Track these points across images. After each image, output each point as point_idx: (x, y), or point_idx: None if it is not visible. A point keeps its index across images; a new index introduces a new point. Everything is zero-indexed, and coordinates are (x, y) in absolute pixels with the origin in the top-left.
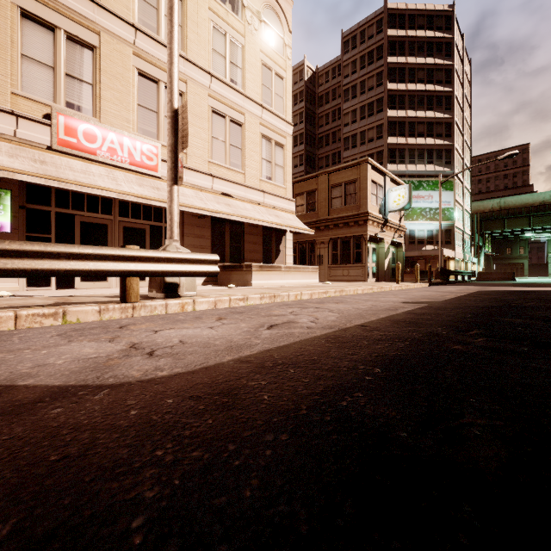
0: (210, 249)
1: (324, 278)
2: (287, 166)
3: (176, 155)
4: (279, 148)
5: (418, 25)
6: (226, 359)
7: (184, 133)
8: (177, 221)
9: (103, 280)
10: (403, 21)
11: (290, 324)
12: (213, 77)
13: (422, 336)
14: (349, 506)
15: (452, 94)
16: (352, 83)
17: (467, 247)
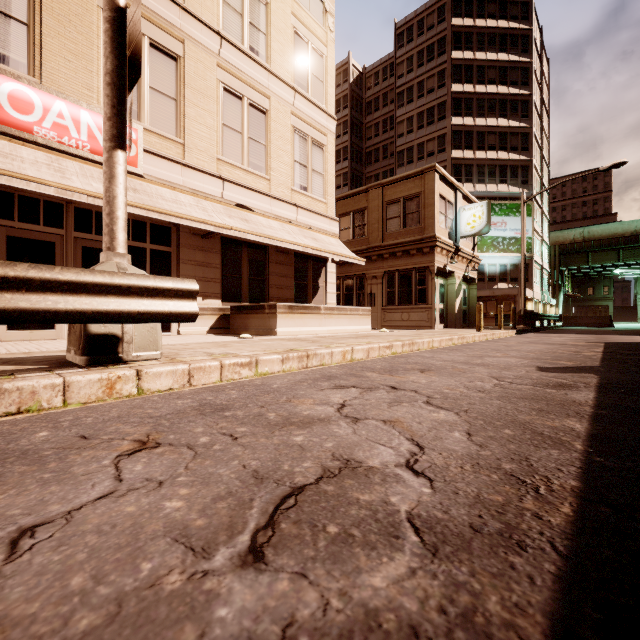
0: (219, 282)
1: (376, 323)
2: (328, 174)
3: (119, 93)
4: (317, 149)
5: (489, 13)
6: None
7: (136, 51)
8: (124, 218)
9: (48, 327)
10: (470, 7)
11: (345, 488)
12: (225, 39)
13: None
14: None
15: (530, 98)
16: (408, 85)
17: (546, 286)
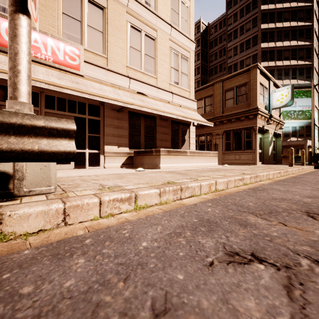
0: (127, 137)
1: (218, 161)
2: (190, 74)
3: None
4: (184, 60)
5: None
6: None
7: None
8: (25, 73)
9: None
10: None
11: None
12: None
13: None
14: None
15: (311, 27)
16: (234, 29)
17: None
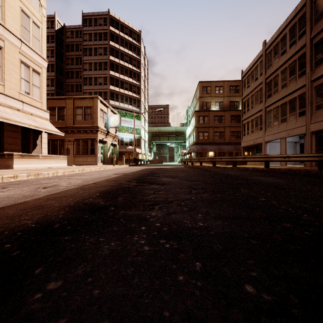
0: None
1: (70, 163)
2: (42, 88)
3: None
4: (36, 74)
5: (125, 32)
6: (28, 200)
7: None
8: None
9: None
10: (118, 25)
11: (56, 186)
12: None
13: (116, 184)
14: (87, 212)
15: (140, 73)
16: (89, 46)
17: (147, 148)
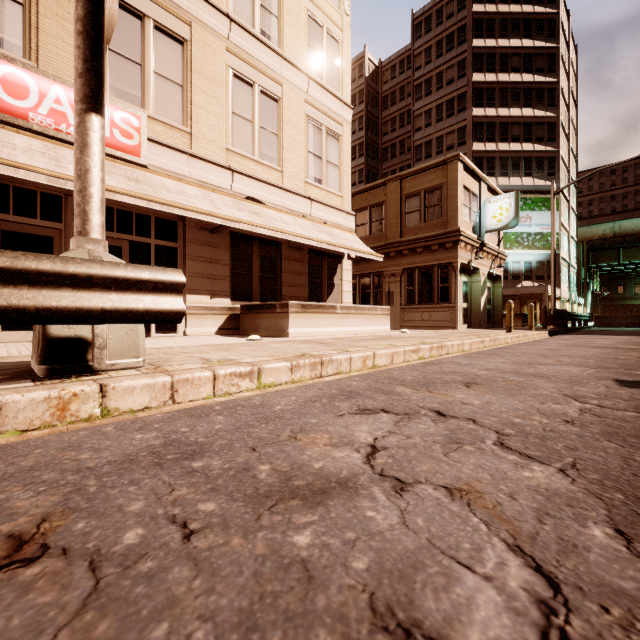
0: (229, 280)
1: (394, 324)
2: (343, 165)
3: (93, 44)
4: (332, 139)
5: None
6: None
7: None
8: (99, 197)
9: None
10: None
11: None
12: (234, 22)
13: None
14: None
15: (557, 85)
16: (426, 77)
17: (573, 284)
